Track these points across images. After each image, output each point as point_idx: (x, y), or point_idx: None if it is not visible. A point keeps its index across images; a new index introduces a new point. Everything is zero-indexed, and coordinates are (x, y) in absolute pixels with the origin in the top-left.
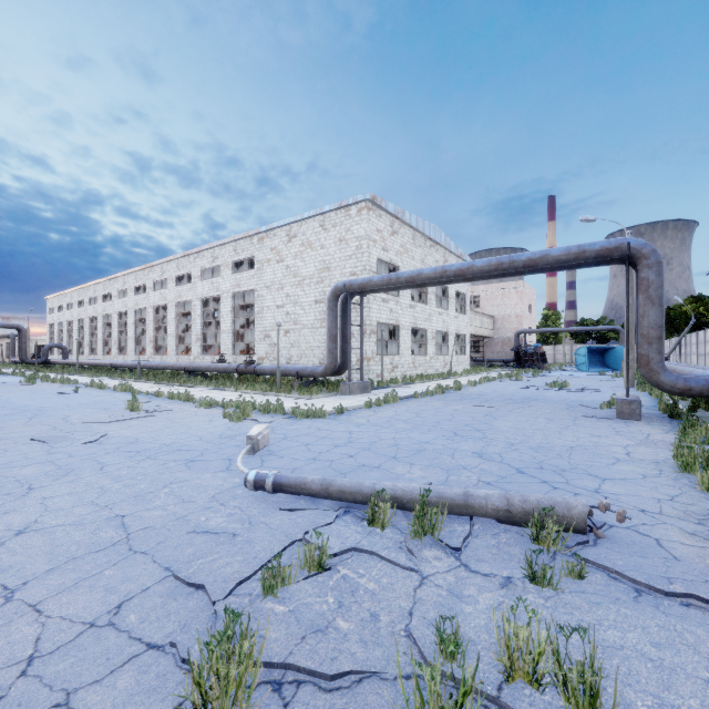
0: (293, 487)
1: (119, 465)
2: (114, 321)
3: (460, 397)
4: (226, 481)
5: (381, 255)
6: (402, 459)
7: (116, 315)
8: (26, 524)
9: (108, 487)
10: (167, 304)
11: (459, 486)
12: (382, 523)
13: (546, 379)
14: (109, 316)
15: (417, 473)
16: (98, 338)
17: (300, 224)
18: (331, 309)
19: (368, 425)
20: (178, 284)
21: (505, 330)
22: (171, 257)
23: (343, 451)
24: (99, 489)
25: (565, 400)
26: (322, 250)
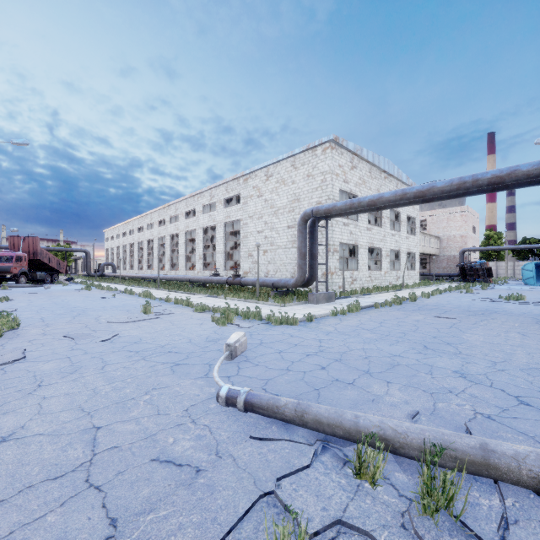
0: (264, 410)
1: (117, 365)
2: (145, 246)
3: (417, 307)
4: (202, 390)
5: (342, 186)
6: (376, 375)
7: (146, 241)
8: (13, 429)
9: (99, 390)
10: (179, 232)
11: (453, 419)
12: (372, 477)
13: (496, 292)
14: (142, 242)
15: (397, 395)
16: (135, 258)
17: (276, 165)
18: (301, 232)
19: (336, 334)
20: (187, 217)
21: (450, 249)
22: (181, 198)
23: (315, 361)
24: (91, 390)
25: (528, 313)
26: (293, 185)
